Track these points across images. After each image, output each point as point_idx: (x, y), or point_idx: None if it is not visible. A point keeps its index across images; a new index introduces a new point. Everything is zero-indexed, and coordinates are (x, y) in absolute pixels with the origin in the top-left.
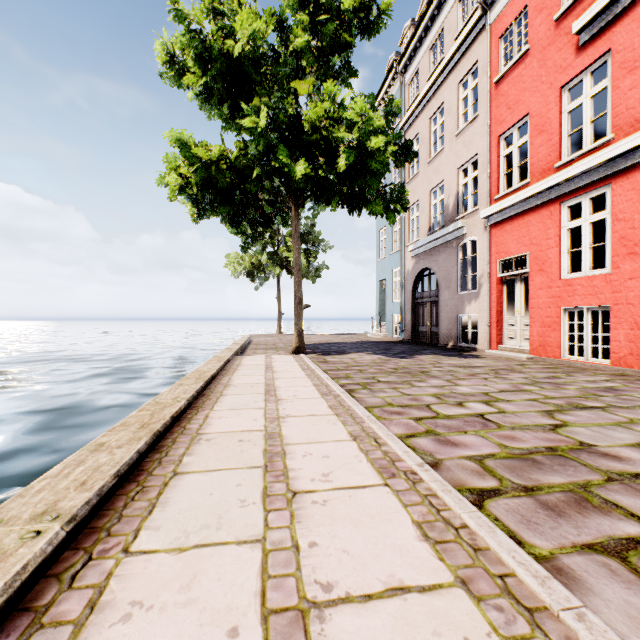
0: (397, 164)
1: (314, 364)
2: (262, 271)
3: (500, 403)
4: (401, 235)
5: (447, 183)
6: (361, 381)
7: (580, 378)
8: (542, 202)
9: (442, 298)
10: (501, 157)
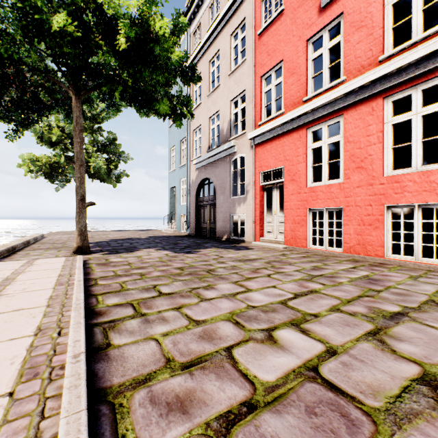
0: (184, 82)
1: (81, 272)
2: (62, 174)
3: (313, 324)
4: (187, 152)
5: (222, 112)
6: (136, 297)
7: (336, 267)
8: (294, 127)
9: (219, 201)
10: (263, 93)
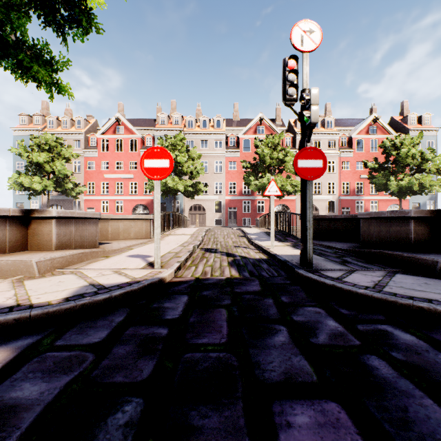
0: None
1: None
2: None
3: None
4: None
5: None
6: None
7: None
8: (98, 199)
9: None
10: (88, 186)
